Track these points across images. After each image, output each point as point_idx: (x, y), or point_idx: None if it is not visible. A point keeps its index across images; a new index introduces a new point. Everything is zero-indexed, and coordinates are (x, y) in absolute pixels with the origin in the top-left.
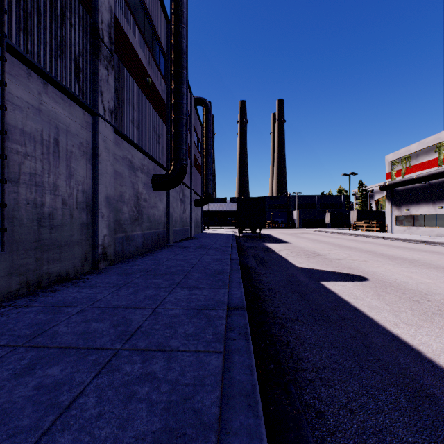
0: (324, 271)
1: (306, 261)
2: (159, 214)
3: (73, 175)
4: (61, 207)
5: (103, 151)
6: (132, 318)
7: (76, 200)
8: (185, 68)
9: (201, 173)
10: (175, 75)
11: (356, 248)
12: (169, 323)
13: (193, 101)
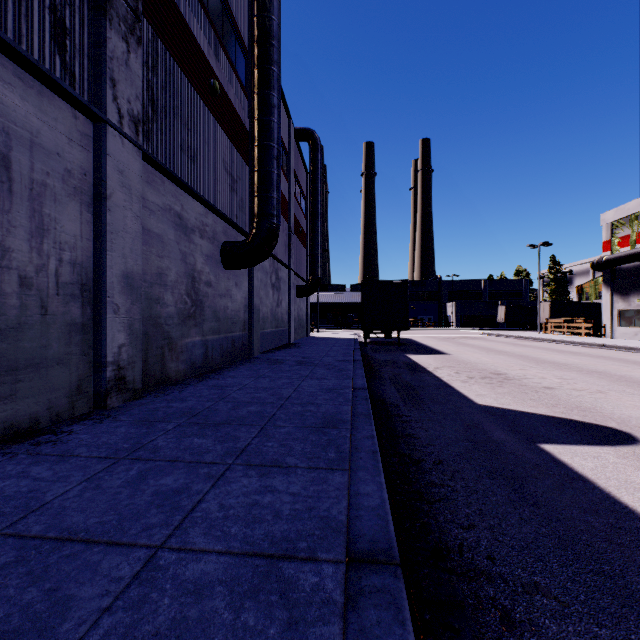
0: (534, 416)
1: (491, 391)
2: (235, 308)
3: (48, 230)
4: (16, 291)
5: (118, 190)
6: (75, 599)
7: (56, 278)
8: (276, 63)
9: (307, 245)
10: (258, 74)
11: (568, 364)
12: (168, 635)
13: (294, 134)
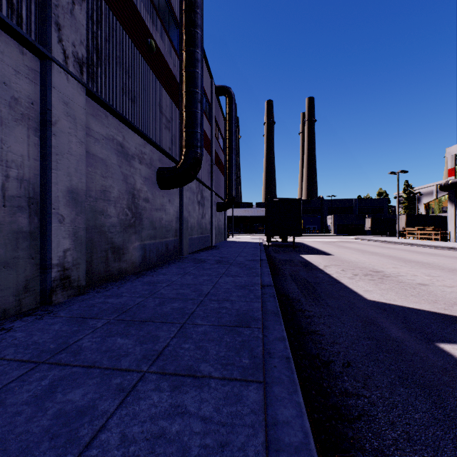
0: (421, 312)
1: (375, 287)
2: (169, 219)
3: None
4: None
5: (63, 119)
6: None
7: (3, 192)
8: (199, 26)
9: (224, 173)
10: (186, 36)
11: (430, 263)
12: None
13: (215, 90)
